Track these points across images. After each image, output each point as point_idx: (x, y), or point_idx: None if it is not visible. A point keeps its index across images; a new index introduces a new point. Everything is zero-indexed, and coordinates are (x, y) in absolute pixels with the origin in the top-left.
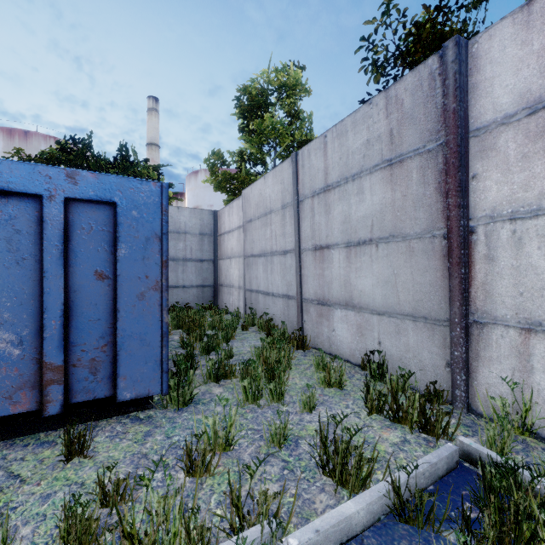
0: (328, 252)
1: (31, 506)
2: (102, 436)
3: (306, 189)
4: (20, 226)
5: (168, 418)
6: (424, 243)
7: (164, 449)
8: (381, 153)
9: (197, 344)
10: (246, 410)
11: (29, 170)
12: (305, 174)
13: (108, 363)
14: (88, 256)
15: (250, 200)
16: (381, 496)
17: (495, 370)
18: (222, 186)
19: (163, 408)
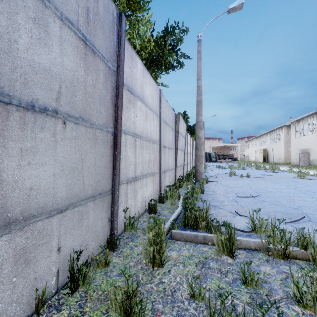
0: None
1: None
2: None
3: None
4: None
5: None
6: (104, 134)
7: None
8: (77, 16)
9: None
10: None
11: None
12: None
13: None
14: None
15: None
16: None
17: (121, 207)
18: None
19: None
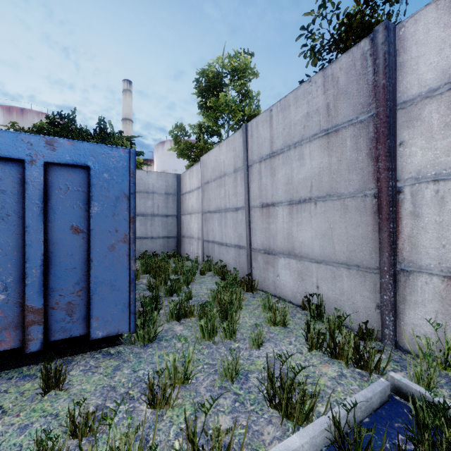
0: (273, 209)
1: (9, 436)
2: (77, 370)
3: (255, 155)
4: (4, 186)
5: (135, 353)
6: (357, 201)
7: (130, 382)
8: (319, 124)
9: (162, 287)
10: (203, 346)
11: (12, 138)
12: (253, 142)
13: (83, 305)
14: (65, 213)
15: (207, 165)
16: (323, 429)
17: (420, 312)
18: (184, 153)
19: (131, 344)
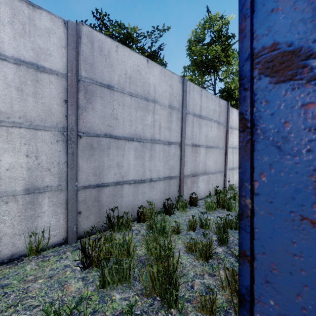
0: (199, 148)
1: None
2: None
3: (191, 108)
4: None
5: None
6: (222, 150)
7: None
8: (217, 117)
9: None
10: None
11: None
12: (190, 98)
13: None
14: None
15: (114, 60)
16: None
17: (227, 179)
18: None
19: None
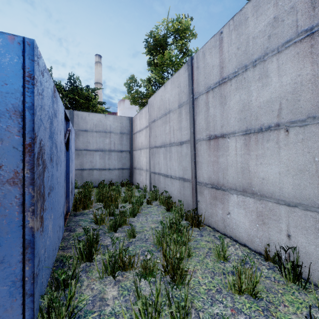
0: (223, 141)
1: None
2: None
3: (201, 86)
4: None
5: None
6: None
7: None
8: (295, 25)
9: (107, 220)
10: None
11: None
12: (199, 73)
13: None
14: None
15: (154, 105)
16: None
17: None
18: (136, 100)
19: None
